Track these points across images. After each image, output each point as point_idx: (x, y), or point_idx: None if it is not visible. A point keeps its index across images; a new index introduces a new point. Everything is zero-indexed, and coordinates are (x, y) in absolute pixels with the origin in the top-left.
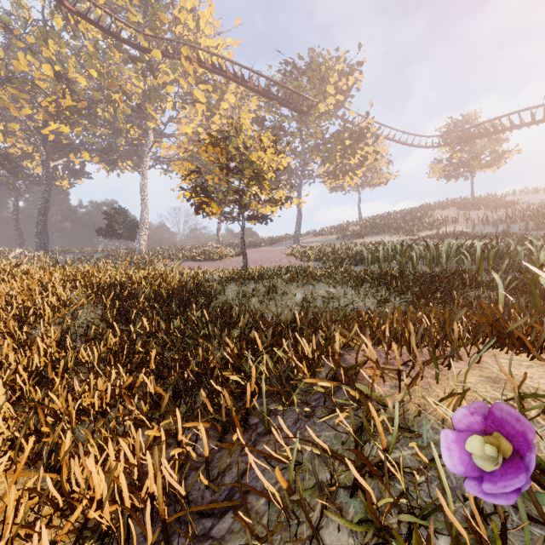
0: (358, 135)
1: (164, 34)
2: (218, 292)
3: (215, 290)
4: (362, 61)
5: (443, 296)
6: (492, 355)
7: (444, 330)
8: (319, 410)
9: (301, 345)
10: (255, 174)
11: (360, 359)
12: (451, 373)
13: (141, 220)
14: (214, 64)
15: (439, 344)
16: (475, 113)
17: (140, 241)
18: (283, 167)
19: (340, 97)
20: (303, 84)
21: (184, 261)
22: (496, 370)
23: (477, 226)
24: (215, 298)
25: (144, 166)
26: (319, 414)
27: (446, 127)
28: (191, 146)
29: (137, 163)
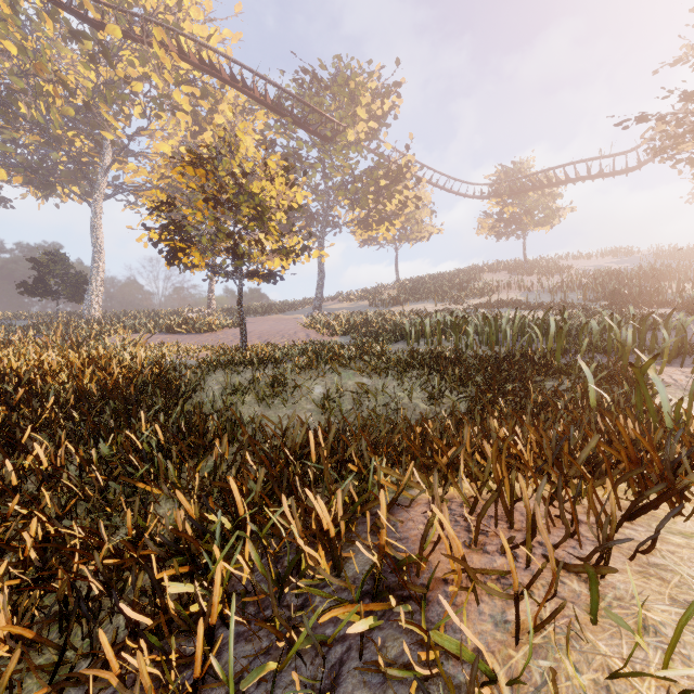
0: (395, 175)
1: (129, 7)
2: (192, 387)
3: (188, 384)
4: (400, 82)
5: (514, 389)
6: (649, 522)
7: (541, 457)
8: (350, 673)
9: (314, 510)
10: (257, 212)
11: (422, 530)
12: (611, 589)
13: (93, 272)
14: (202, 58)
15: (556, 500)
16: (528, 161)
17: (90, 303)
18: (297, 205)
19: (373, 124)
20: (326, 101)
21: (155, 333)
22: (688, 573)
23: (531, 293)
24: (181, 400)
25: (97, 194)
26: (350, 688)
27: (496, 175)
28: (170, 171)
29: (87, 191)
